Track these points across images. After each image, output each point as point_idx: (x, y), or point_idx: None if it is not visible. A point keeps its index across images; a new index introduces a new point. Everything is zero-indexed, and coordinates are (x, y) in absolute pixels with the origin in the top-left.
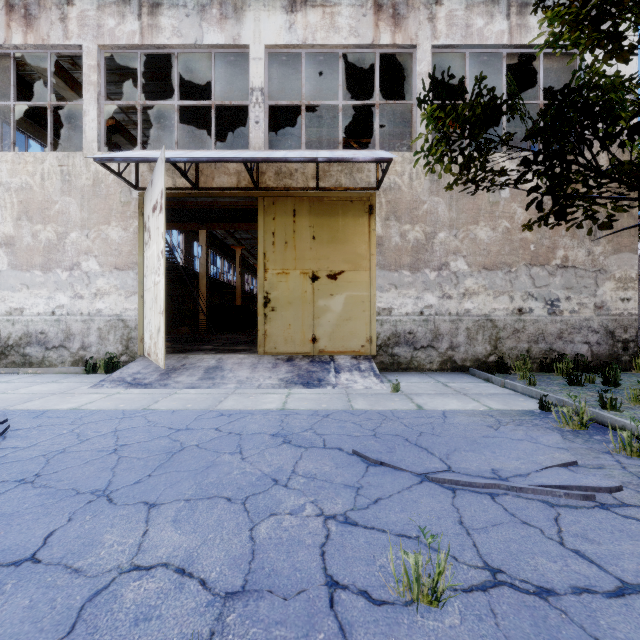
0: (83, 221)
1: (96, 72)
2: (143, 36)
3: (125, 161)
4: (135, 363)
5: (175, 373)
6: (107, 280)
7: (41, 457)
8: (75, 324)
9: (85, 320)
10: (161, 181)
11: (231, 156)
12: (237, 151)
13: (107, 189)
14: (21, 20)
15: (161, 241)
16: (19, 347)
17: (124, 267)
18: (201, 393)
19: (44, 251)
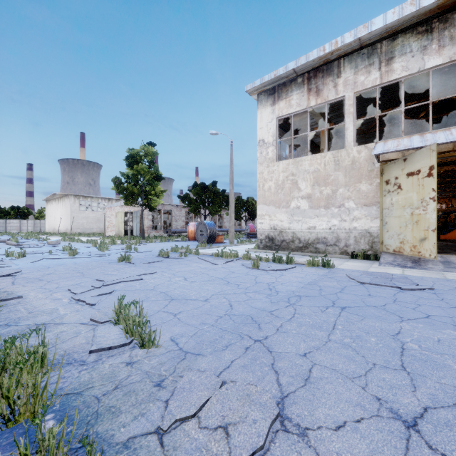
0: (345, 183)
1: (353, 106)
2: (381, 79)
3: (392, 152)
4: (384, 255)
5: (421, 263)
6: (359, 212)
7: (453, 290)
8: (341, 234)
9: (347, 232)
10: (430, 161)
11: None
12: None
13: (359, 165)
14: (314, 94)
15: (430, 192)
16: (313, 244)
17: (369, 204)
18: None
19: (325, 199)
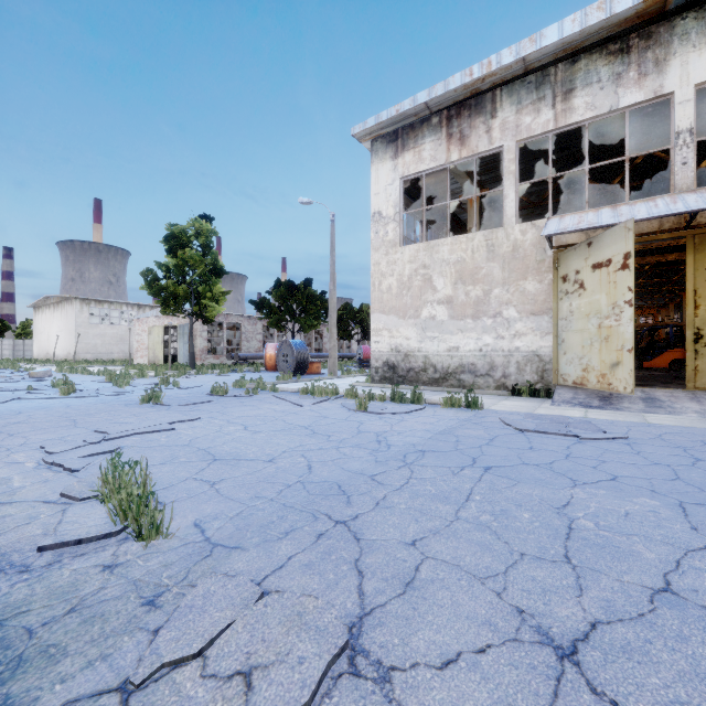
0: (504, 280)
1: (514, 163)
2: (556, 121)
3: (571, 232)
4: (560, 390)
5: (612, 400)
6: (524, 324)
7: (655, 439)
8: (497, 358)
9: (505, 355)
10: (625, 245)
11: (686, 209)
12: (667, 198)
13: (524, 252)
14: (457, 142)
15: (625, 293)
16: (455, 374)
17: (539, 313)
18: (672, 417)
19: (473, 305)
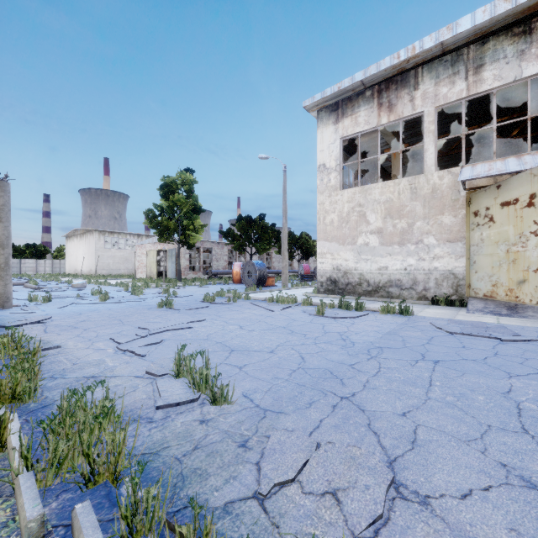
0: (424, 215)
1: (433, 124)
2: (469, 90)
3: (483, 177)
4: (472, 301)
5: (518, 310)
6: (441, 249)
7: None
8: (419, 275)
9: (426, 273)
10: (531, 188)
11: None
12: None
13: (441, 193)
14: (386, 109)
15: (531, 225)
16: (385, 287)
17: (454, 240)
18: None
19: (399, 234)
